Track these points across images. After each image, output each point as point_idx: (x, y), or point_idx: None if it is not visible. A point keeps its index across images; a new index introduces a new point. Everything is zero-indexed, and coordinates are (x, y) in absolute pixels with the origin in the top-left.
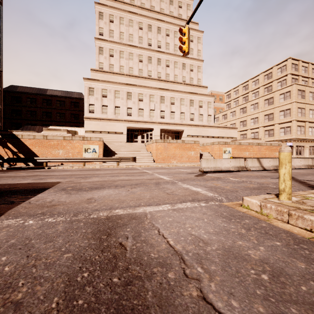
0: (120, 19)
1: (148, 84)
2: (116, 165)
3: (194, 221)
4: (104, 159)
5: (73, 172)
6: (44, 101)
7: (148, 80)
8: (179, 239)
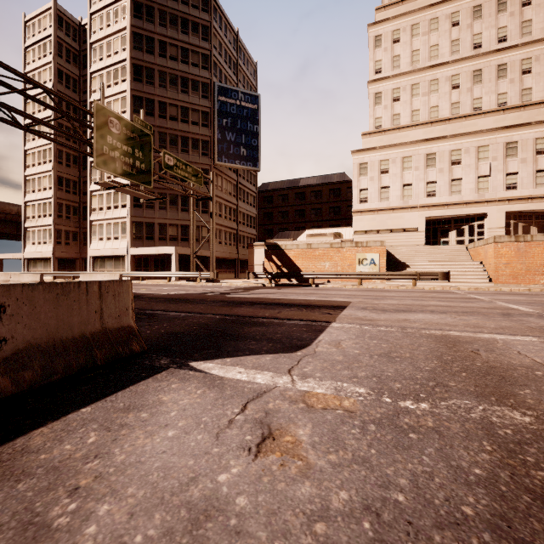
0: (413, 29)
1: (474, 126)
2: (409, 285)
3: None
4: (390, 275)
5: (353, 293)
6: (297, 196)
7: (474, 118)
8: None
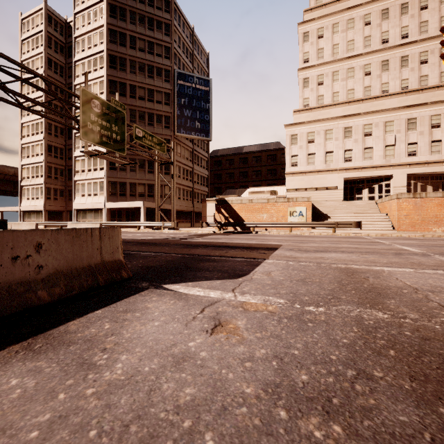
0: (334, 27)
1: (382, 105)
2: (330, 232)
3: (440, 280)
4: (314, 224)
5: (284, 238)
6: (241, 160)
7: (382, 99)
8: (416, 283)
